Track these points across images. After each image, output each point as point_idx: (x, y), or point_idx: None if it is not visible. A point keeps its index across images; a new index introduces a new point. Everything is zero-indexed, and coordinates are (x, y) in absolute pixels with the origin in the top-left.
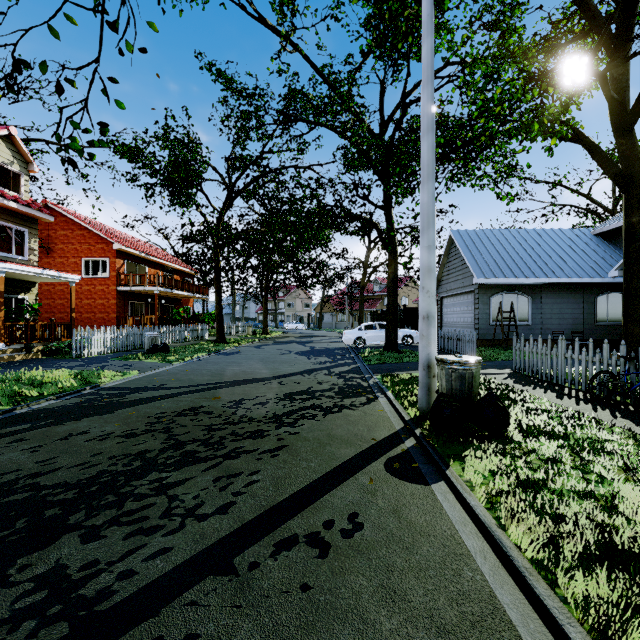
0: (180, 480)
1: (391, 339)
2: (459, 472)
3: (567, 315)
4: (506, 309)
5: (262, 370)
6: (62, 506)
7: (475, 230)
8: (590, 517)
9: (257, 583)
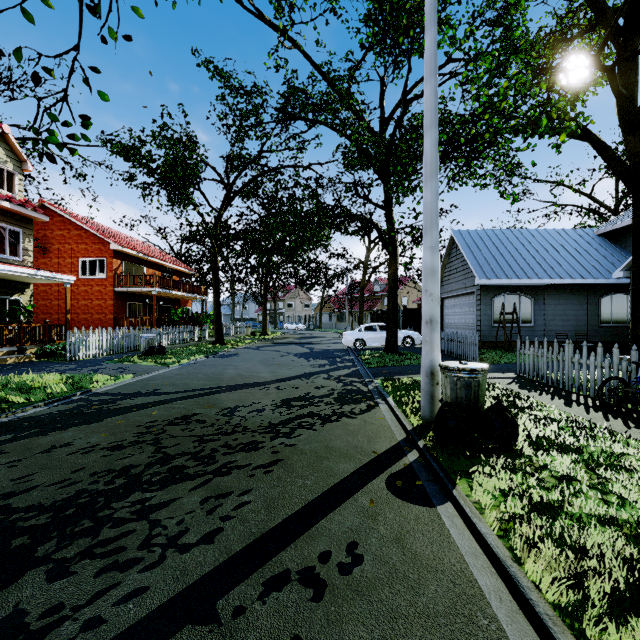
0: (164, 501)
1: (391, 341)
2: (467, 491)
3: (570, 316)
4: (508, 310)
5: (259, 374)
6: (32, 534)
7: (477, 230)
8: (617, 551)
9: (241, 635)
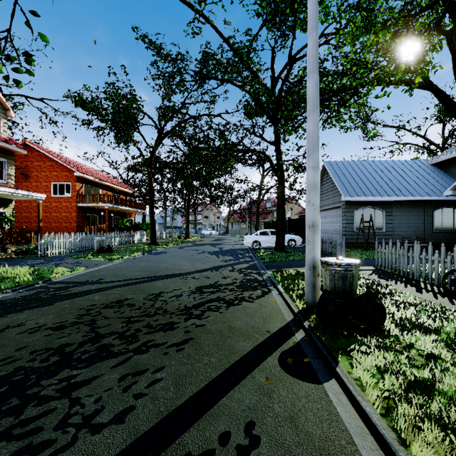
0: (88, 379)
1: (280, 242)
2: (348, 368)
3: (412, 224)
4: (366, 220)
5: (181, 267)
6: None
7: (342, 161)
8: None
9: None
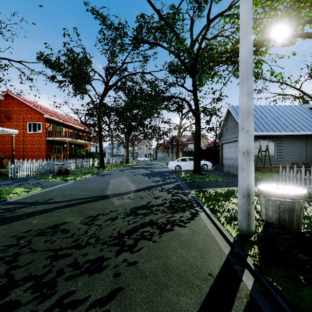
0: None
1: (197, 167)
2: None
3: (297, 153)
4: (262, 149)
5: (120, 187)
6: None
7: None
8: None
9: None
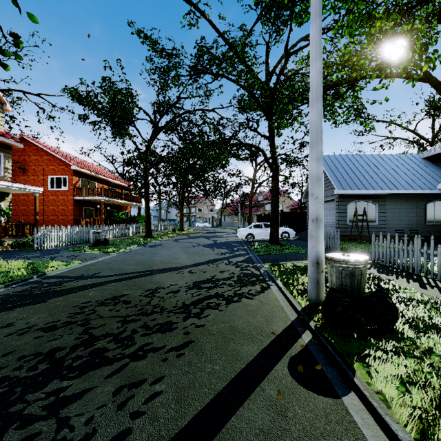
0: (79, 392)
1: (274, 235)
2: (366, 378)
3: (404, 217)
4: (359, 213)
5: (177, 260)
6: None
7: (335, 155)
8: None
9: None
